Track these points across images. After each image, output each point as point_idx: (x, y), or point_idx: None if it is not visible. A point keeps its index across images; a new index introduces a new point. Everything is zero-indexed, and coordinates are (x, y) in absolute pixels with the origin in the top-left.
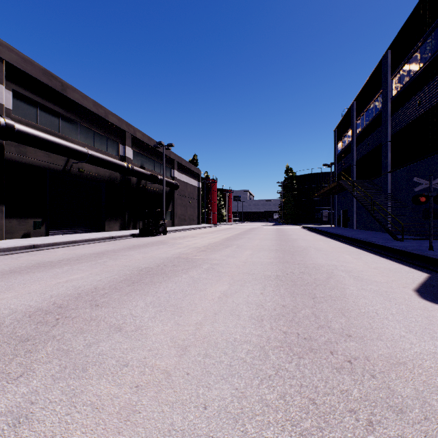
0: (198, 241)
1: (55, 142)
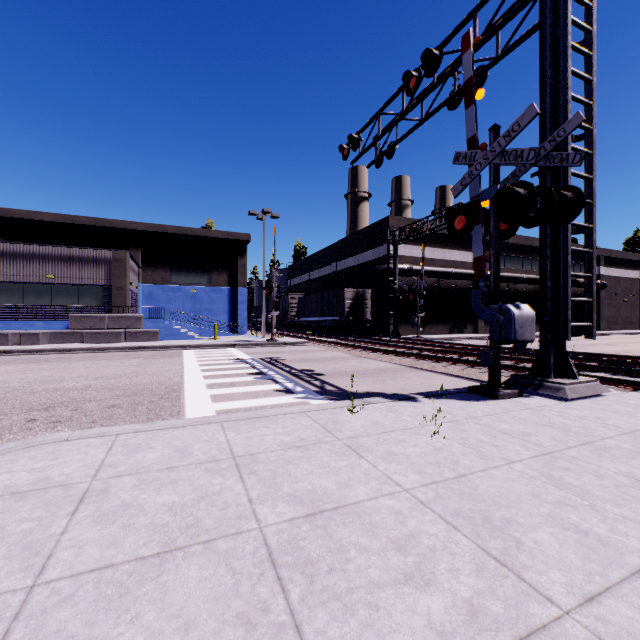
0: (624, 340)
1: (507, 277)
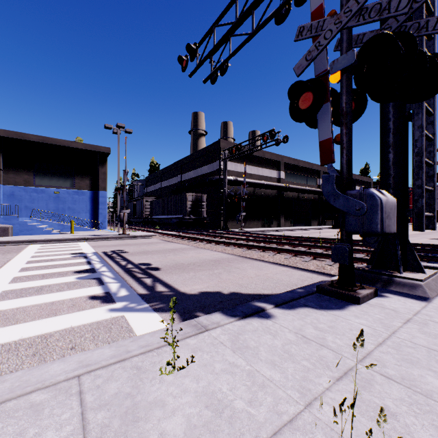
0: None
1: (298, 189)
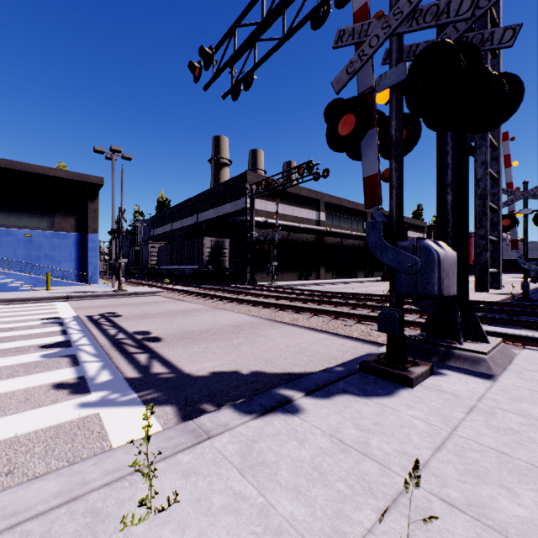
0: None
1: (341, 233)
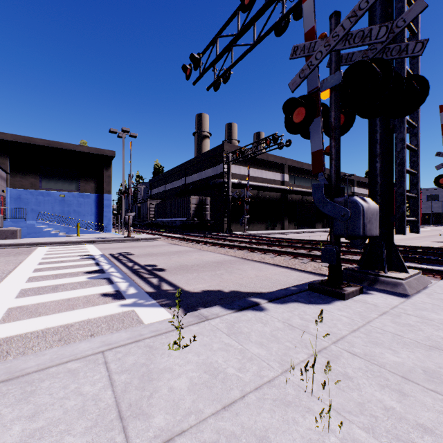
0: None
1: (302, 191)
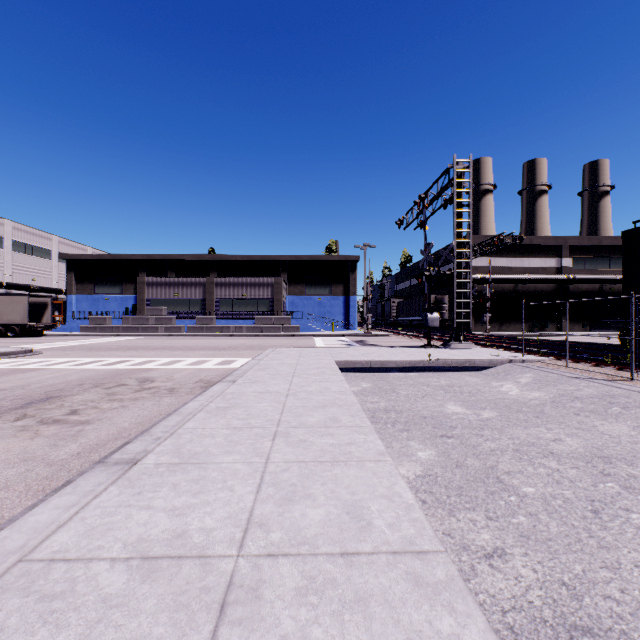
0: None
1: (594, 279)
